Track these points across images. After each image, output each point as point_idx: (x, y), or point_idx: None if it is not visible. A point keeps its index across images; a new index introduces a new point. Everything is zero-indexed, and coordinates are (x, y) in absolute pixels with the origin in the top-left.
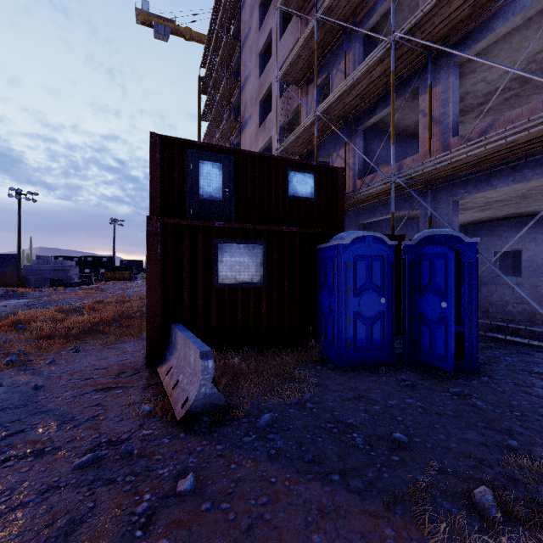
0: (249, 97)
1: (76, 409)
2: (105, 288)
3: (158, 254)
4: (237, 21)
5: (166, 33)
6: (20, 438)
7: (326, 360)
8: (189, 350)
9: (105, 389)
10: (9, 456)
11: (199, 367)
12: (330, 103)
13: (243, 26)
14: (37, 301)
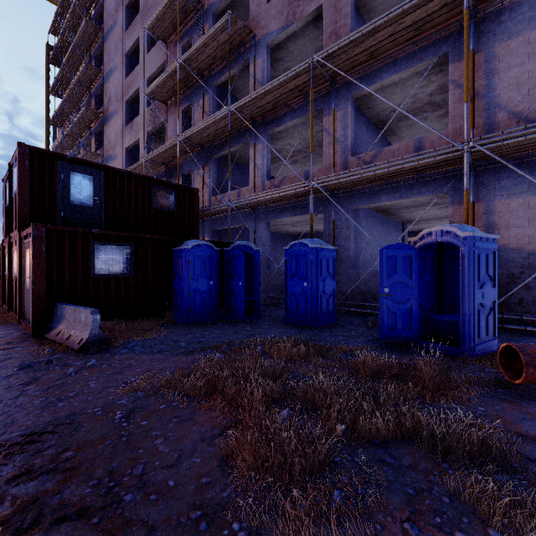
0: (115, 92)
1: None
2: None
3: (43, 251)
4: (99, 6)
5: None
6: None
7: (177, 322)
8: (80, 314)
9: (4, 349)
10: None
11: (91, 320)
12: (190, 134)
13: (106, 16)
14: None
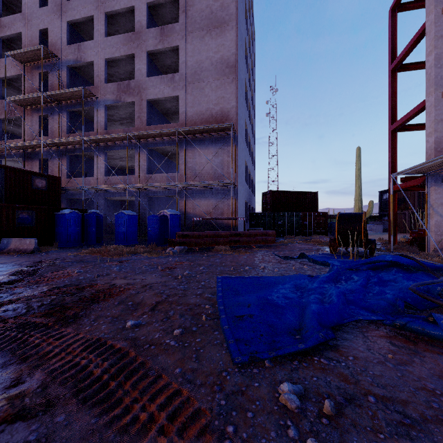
0: None
1: None
2: None
3: None
4: None
5: None
6: None
7: (60, 247)
8: (25, 240)
9: None
10: None
11: (34, 242)
12: (52, 141)
13: None
14: None
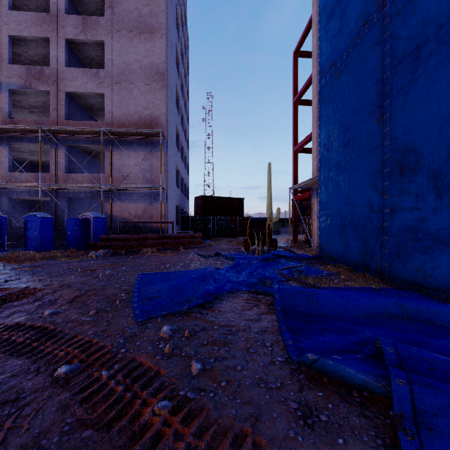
0: None
1: None
2: None
3: None
4: None
5: None
6: None
7: None
8: None
9: None
10: None
11: None
12: None
13: None
14: None
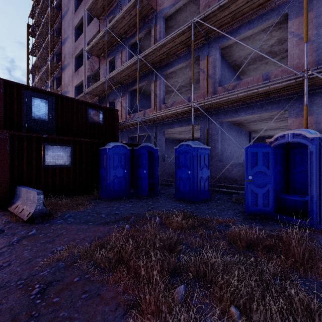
0: (68, 52)
1: None
2: None
3: (7, 150)
4: None
5: None
6: None
7: (102, 198)
8: (30, 194)
9: None
10: None
11: (36, 198)
12: (113, 75)
13: (63, 5)
14: None
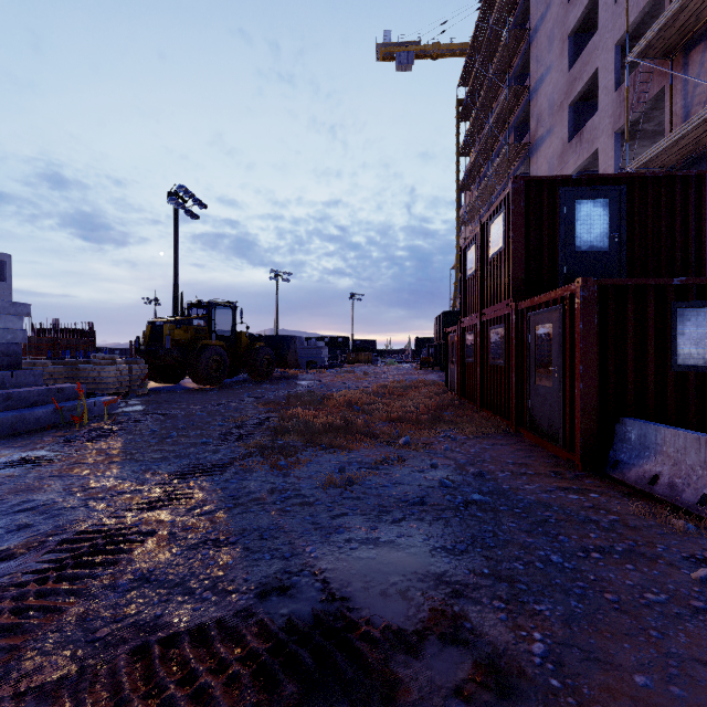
0: (547, 105)
1: (572, 507)
2: (359, 371)
3: (594, 325)
4: (521, 5)
5: (410, 60)
6: (558, 528)
7: None
8: None
9: (567, 488)
10: (581, 547)
11: None
12: None
13: (533, 8)
14: (321, 383)
